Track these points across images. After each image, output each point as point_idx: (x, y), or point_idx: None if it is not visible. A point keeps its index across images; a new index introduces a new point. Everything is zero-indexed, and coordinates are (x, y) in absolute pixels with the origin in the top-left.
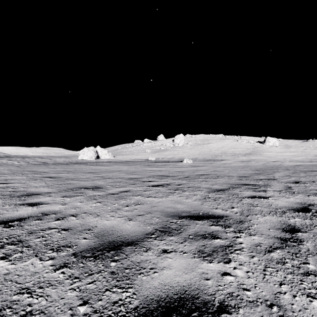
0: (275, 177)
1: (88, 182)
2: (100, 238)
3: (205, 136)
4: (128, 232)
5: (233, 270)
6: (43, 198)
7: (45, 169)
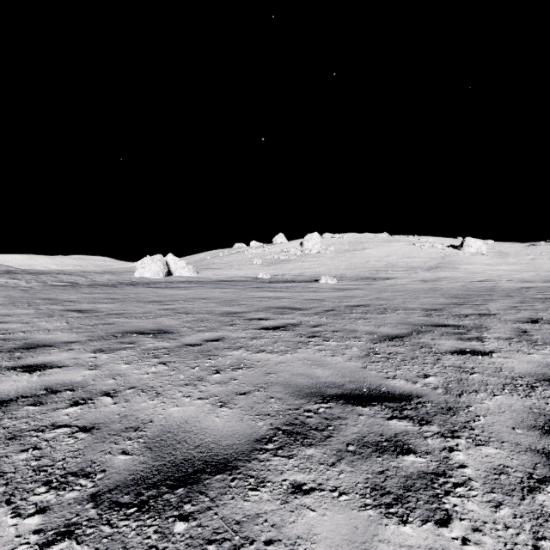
0: (491, 310)
1: (148, 321)
2: (157, 452)
3: (357, 236)
4: (217, 435)
5: (462, 546)
6: (57, 354)
7: (72, 294)
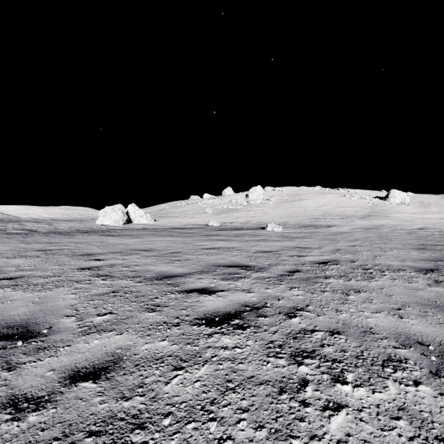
0: None
1: (35, 295)
2: None
3: (294, 189)
4: None
5: None
6: None
7: (8, 245)
